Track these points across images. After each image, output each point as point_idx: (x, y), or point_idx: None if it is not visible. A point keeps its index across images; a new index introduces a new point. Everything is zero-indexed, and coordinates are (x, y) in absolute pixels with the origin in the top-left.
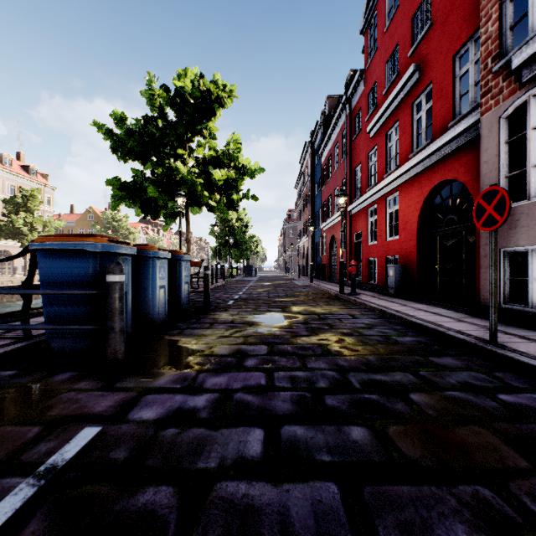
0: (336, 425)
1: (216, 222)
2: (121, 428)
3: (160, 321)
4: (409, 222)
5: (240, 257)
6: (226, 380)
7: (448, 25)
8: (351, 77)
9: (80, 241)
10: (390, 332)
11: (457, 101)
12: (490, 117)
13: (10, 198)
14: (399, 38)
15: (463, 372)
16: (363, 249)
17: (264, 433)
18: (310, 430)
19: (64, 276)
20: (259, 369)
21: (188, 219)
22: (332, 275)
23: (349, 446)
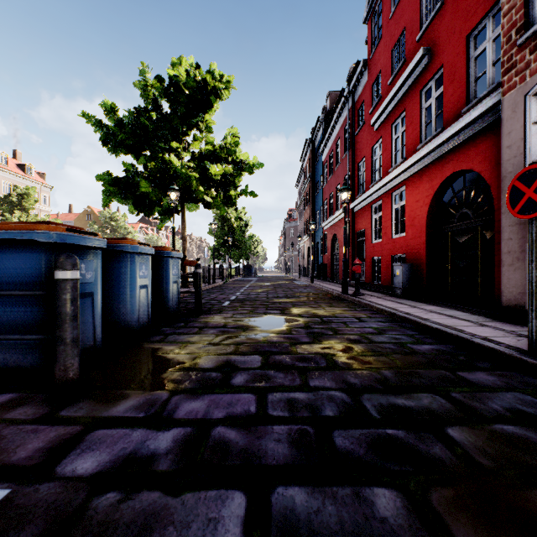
0: (352, 485)
1: (214, 220)
2: (37, 491)
3: (141, 325)
4: (417, 218)
5: (240, 257)
6: (205, 406)
7: (462, 2)
8: (354, 68)
9: (29, 229)
10: (404, 339)
11: (472, 84)
12: (514, 96)
13: (4, 197)
14: (405, 22)
15: (506, 393)
16: (367, 248)
17: (246, 502)
18: (315, 495)
19: (9, 273)
20: (249, 389)
21: (183, 217)
22: (334, 275)
23: (376, 531)
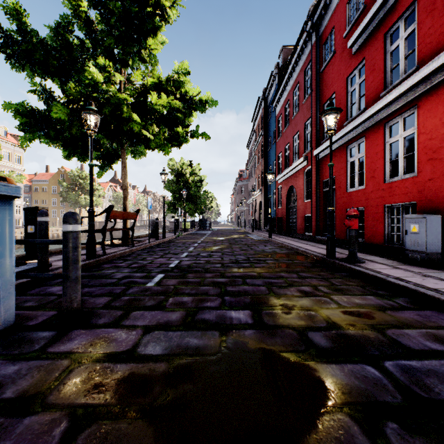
0: None
1: (163, 169)
2: None
3: None
4: None
5: (194, 211)
6: None
7: None
8: None
9: None
10: None
11: None
12: None
13: None
14: None
15: None
16: (339, 198)
17: None
18: None
19: None
20: None
21: (123, 162)
22: (290, 229)
23: None
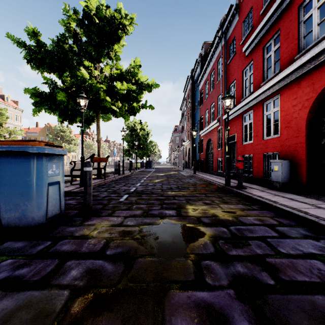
0: None
1: (123, 128)
2: None
3: None
4: (294, 120)
5: (143, 155)
6: None
7: None
8: (227, 12)
9: None
10: None
11: None
12: None
13: None
14: None
15: None
16: (238, 148)
17: None
18: None
19: None
20: None
21: (98, 124)
22: (208, 168)
23: None
